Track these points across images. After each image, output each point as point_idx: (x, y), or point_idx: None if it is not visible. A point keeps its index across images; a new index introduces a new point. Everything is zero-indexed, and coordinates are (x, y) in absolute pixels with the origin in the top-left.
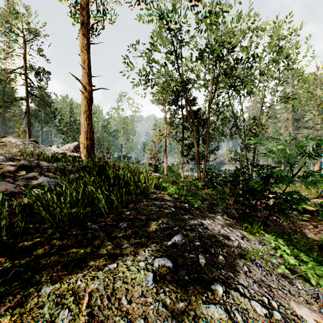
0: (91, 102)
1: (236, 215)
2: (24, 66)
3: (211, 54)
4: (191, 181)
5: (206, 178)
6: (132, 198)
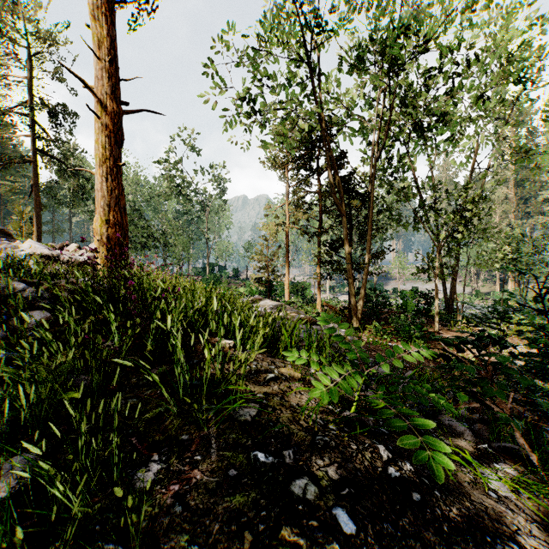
0: (118, 139)
1: (531, 455)
2: (30, 101)
3: (381, 56)
4: (336, 312)
5: (365, 306)
6: (173, 415)
